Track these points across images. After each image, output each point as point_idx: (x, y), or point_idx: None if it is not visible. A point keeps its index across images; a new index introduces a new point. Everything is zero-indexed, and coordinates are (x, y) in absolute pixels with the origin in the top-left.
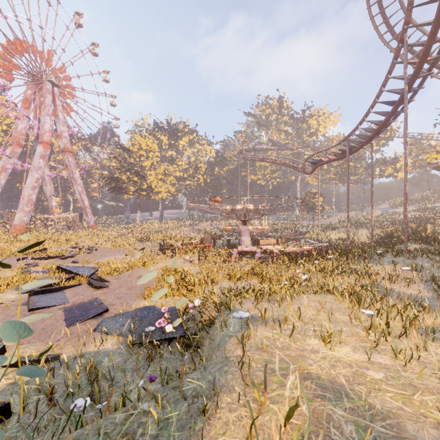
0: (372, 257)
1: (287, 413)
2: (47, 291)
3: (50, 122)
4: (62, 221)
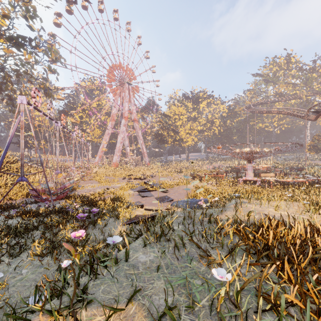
0: None
1: (248, 213)
2: (144, 191)
3: (127, 105)
4: (133, 161)
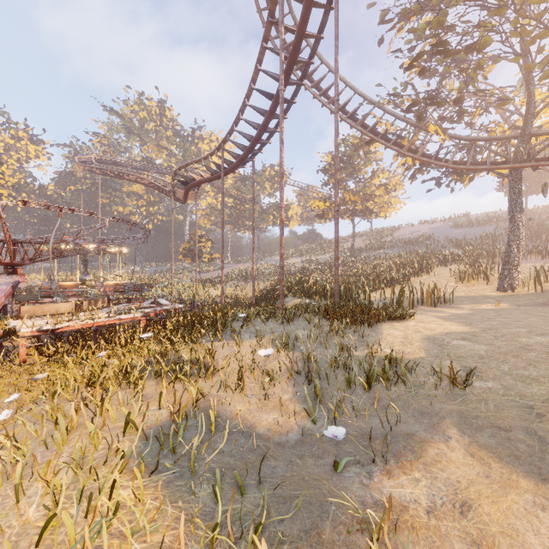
0: (230, 326)
1: None
2: None
3: None
4: None
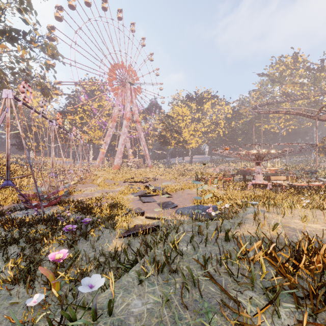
0: None
1: (273, 227)
2: (146, 196)
3: (129, 106)
4: (135, 163)
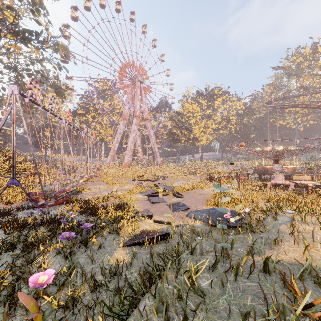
0: None
1: None
2: (155, 196)
3: (139, 104)
4: (145, 161)
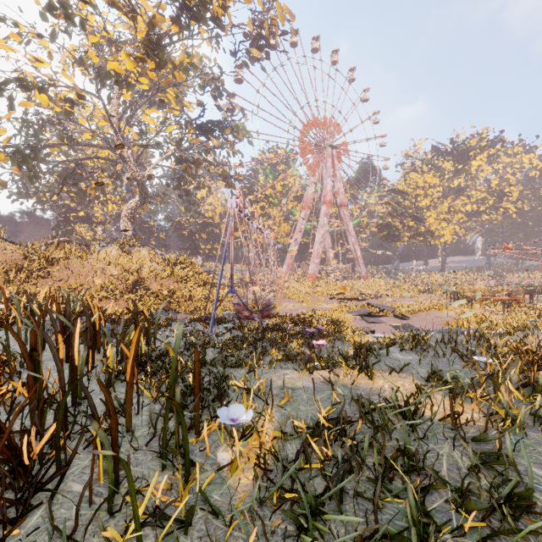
0: None
1: None
2: (370, 316)
3: (330, 182)
4: (339, 271)
